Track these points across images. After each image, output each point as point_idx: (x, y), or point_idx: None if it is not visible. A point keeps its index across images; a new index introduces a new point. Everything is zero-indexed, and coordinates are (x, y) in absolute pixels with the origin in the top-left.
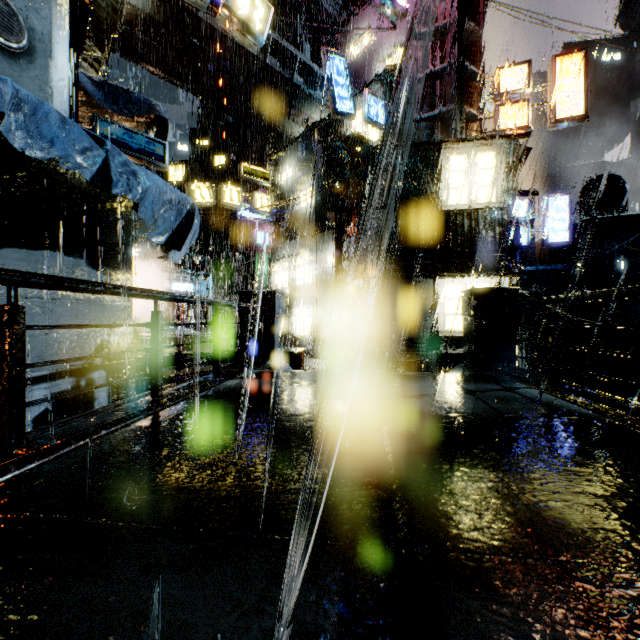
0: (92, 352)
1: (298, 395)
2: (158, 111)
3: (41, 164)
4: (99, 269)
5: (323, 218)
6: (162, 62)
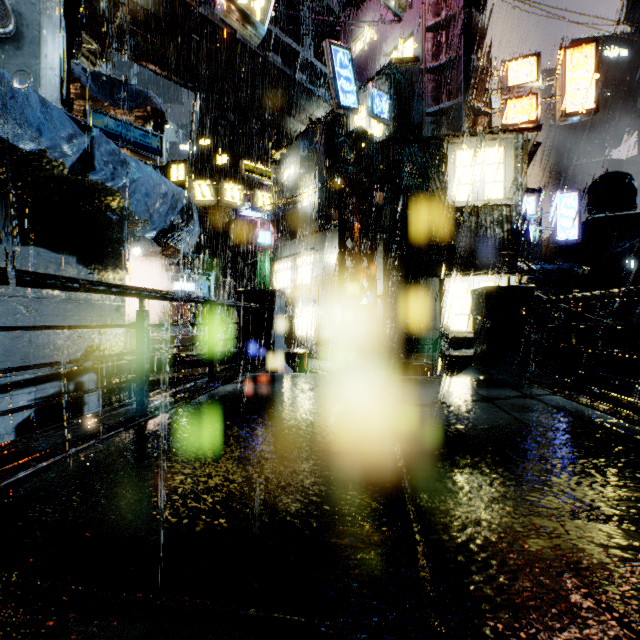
0: (82, 354)
1: (298, 403)
2: (154, 103)
3: (25, 154)
4: (89, 266)
5: (326, 216)
6: (163, 59)
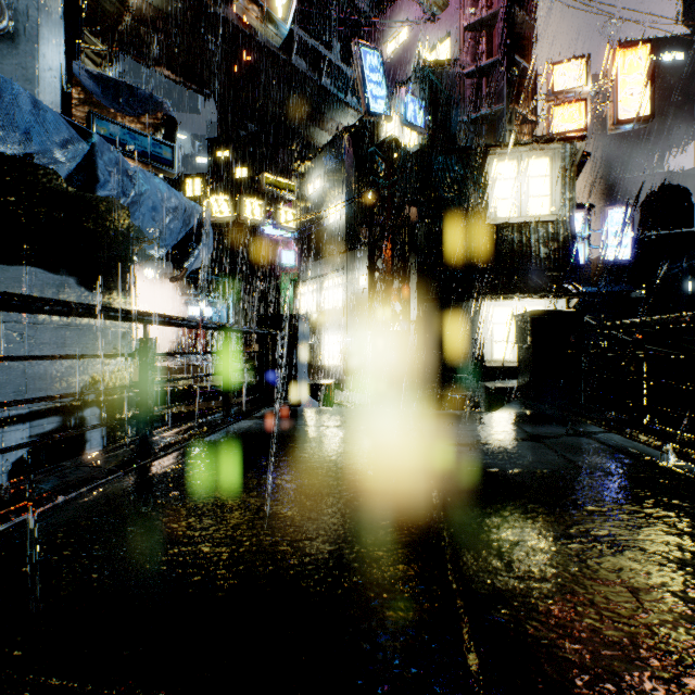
0: (83, 386)
1: (323, 442)
2: (165, 109)
3: (19, 163)
4: (91, 289)
5: (354, 234)
6: (177, 63)
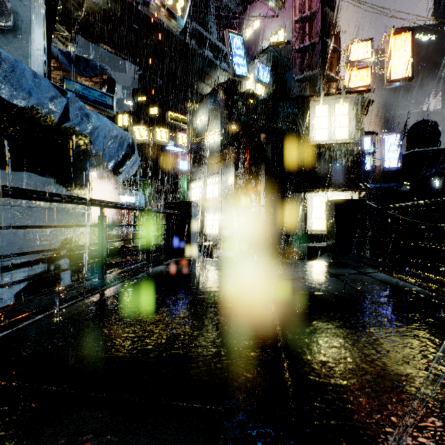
0: (59, 245)
1: (207, 278)
2: (108, 73)
3: (21, 109)
4: (64, 185)
5: (226, 150)
6: (113, 42)
